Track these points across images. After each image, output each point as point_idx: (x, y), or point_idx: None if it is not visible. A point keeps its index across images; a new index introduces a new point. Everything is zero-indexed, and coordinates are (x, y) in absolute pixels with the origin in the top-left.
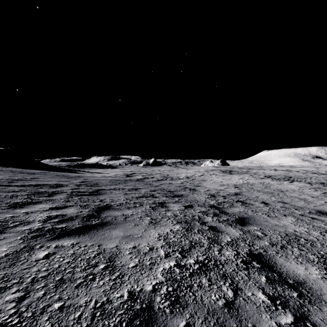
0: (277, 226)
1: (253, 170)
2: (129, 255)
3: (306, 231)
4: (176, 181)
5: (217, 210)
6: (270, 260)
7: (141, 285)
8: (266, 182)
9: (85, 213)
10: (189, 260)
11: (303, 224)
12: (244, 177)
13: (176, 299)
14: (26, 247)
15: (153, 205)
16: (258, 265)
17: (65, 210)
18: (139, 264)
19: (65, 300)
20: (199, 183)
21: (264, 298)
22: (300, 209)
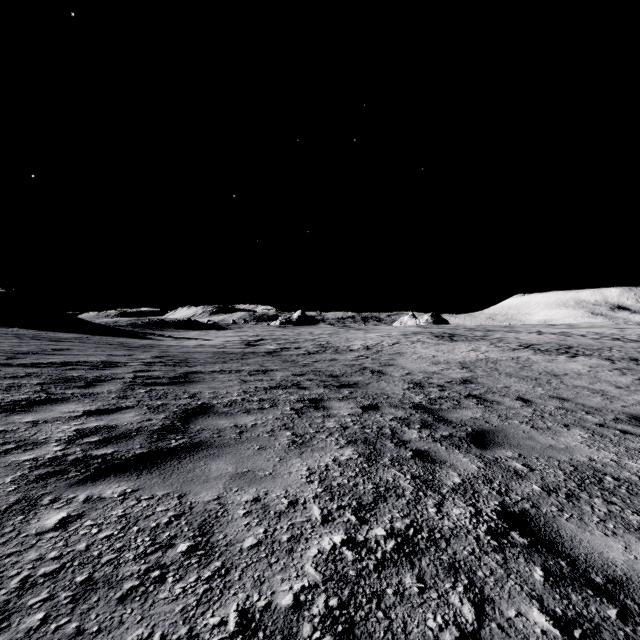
0: (554, 449)
1: (496, 333)
2: (243, 519)
3: (613, 460)
4: (345, 355)
5: (428, 416)
6: (547, 527)
7: (269, 593)
8: (524, 356)
9: (156, 422)
10: (375, 529)
11: (606, 445)
12: (479, 347)
13: (347, 628)
14: (21, 502)
15: (298, 404)
16: (524, 540)
17: (116, 417)
18: (265, 541)
19: (90, 636)
20: (390, 360)
21: (546, 622)
22: (596, 412)
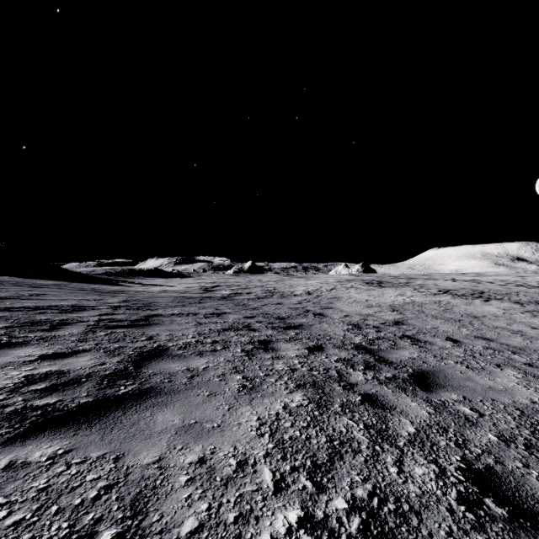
0: (494, 391)
1: (417, 280)
2: (185, 490)
3: None
4: (289, 300)
5: (370, 356)
6: (520, 490)
7: None
8: (444, 300)
9: (109, 367)
10: (335, 500)
11: None
12: (404, 292)
13: None
14: None
15: (249, 346)
16: (502, 510)
17: (70, 361)
18: (207, 524)
19: None
20: (329, 303)
21: None
22: (521, 351)
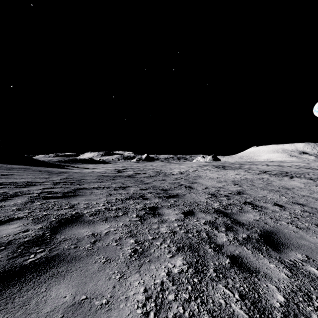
0: None
1: (246, 165)
2: None
3: None
4: (169, 177)
5: (227, 219)
6: None
7: None
8: (265, 178)
9: (30, 233)
10: None
11: None
12: (239, 173)
13: None
14: None
15: (142, 212)
16: None
17: (0, 229)
18: None
19: None
20: (194, 179)
21: None
22: None
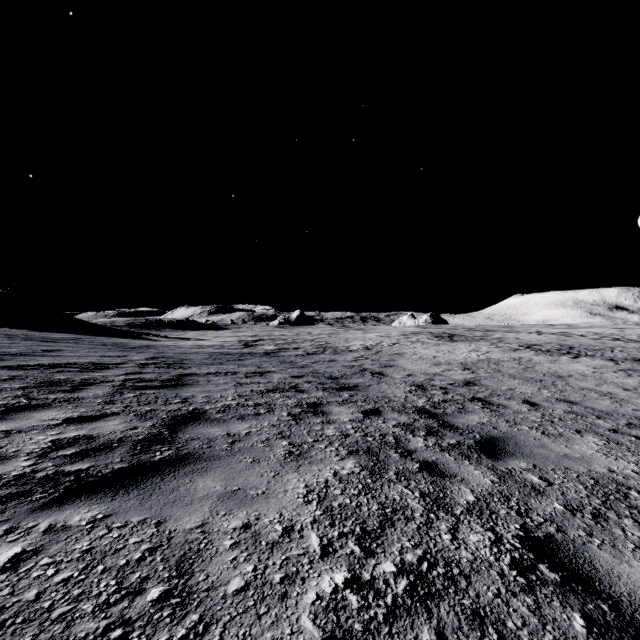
0: (569, 459)
1: (496, 333)
2: (230, 553)
3: (635, 471)
4: (344, 356)
5: (433, 421)
6: (578, 557)
7: None
8: (526, 357)
9: (142, 431)
10: (383, 563)
11: (624, 453)
12: (479, 348)
13: None
14: None
15: (296, 409)
16: (555, 575)
17: (99, 425)
18: (254, 583)
19: None
20: (390, 360)
21: None
22: (607, 416)
